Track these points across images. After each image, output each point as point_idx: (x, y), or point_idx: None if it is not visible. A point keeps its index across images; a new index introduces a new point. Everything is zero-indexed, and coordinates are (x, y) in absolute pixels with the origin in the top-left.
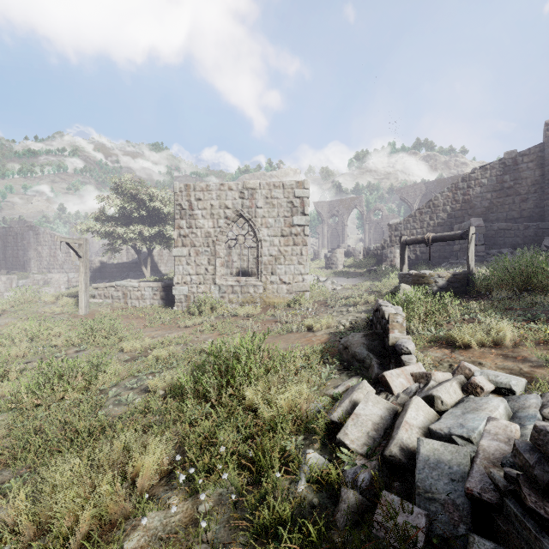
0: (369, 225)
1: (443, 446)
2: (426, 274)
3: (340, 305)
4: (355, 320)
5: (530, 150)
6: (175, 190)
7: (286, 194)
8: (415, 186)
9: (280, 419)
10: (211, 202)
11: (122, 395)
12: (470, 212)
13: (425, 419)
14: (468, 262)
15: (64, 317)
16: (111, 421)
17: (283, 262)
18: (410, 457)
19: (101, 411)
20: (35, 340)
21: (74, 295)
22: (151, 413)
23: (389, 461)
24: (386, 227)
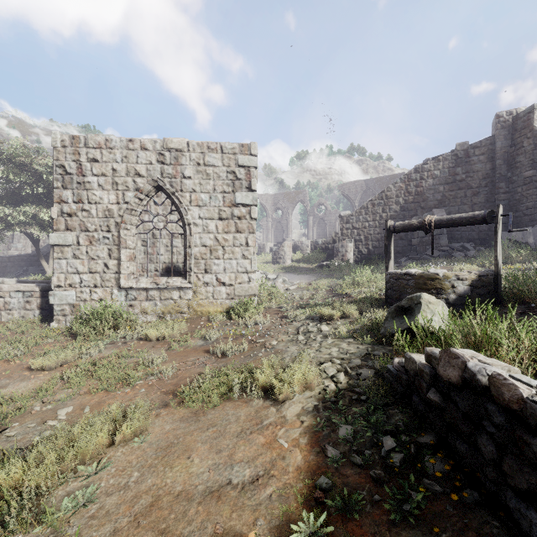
0: (313, 219)
1: None
2: (439, 274)
3: (303, 318)
4: (350, 362)
5: (481, 142)
6: (53, 144)
7: (225, 160)
8: (356, 183)
9: None
10: (113, 164)
11: None
12: (423, 205)
13: None
14: (497, 256)
15: None
16: None
17: (221, 256)
18: None
19: None
20: None
21: None
22: None
23: None
24: (329, 222)
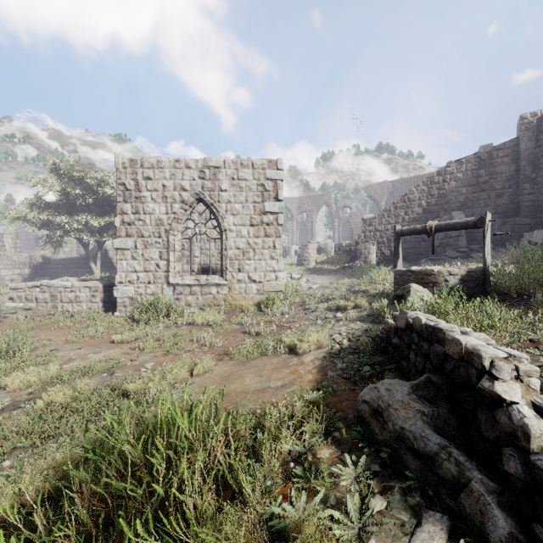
0: (338, 222)
1: None
2: (434, 270)
3: (322, 309)
4: (353, 334)
5: (505, 144)
6: (117, 166)
7: (256, 175)
8: (382, 184)
9: None
10: (163, 181)
11: None
12: (445, 207)
13: None
14: (485, 255)
15: None
16: None
17: (252, 257)
18: None
19: None
20: None
21: None
22: None
23: None
24: (354, 224)
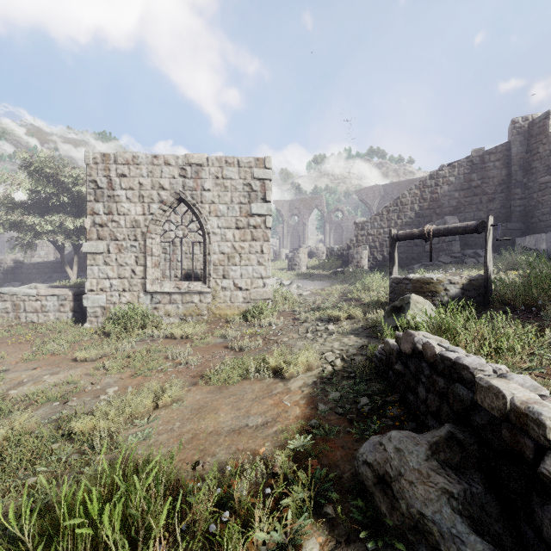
0: (329, 225)
1: None
2: (433, 278)
3: (313, 320)
4: (347, 352)
5: (497, 148)
6: (87, 161)
7: (242, 174)
8: (374, 188)
9: None
10: (140, 179)
11: None
12: (438, 211)
13: None
14: (487, 262)
15: None
16: None
17: (238, 262)
18: None
19: None
20: None
21: None
22: None
23: None
24: (346, 228)
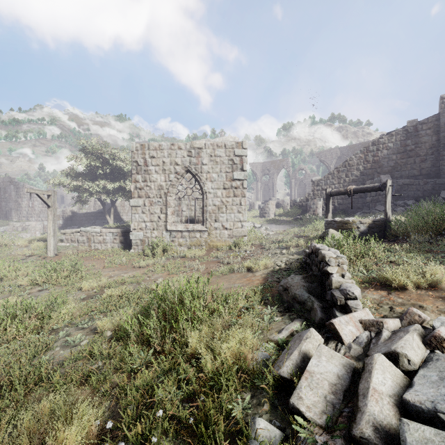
0: (294, 182)
1: (439, 436)
2: (350, 220)
3: (274, 248)
4: (289, 261)
5: (428, 119)
6: (132, 149)
7: (227, 153)
8: (332, 150)
9: (224, 377)
10: (163, 159)
11: (72, 336)
12: (379, 170)
13: (393, 384)
14: (386, 210)
15: (34, 259)
16: (53, 367)
17: (225, 211)
18: (387, 440)
19: (47, 354)
20: (4, 280)
21: (45, 239)
22: (93, 358)
23: (358, 442)
24: (308, 184)
